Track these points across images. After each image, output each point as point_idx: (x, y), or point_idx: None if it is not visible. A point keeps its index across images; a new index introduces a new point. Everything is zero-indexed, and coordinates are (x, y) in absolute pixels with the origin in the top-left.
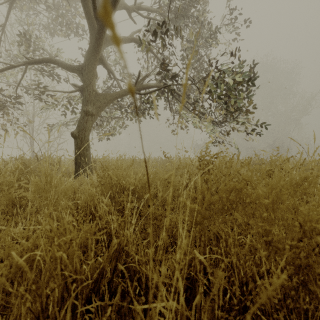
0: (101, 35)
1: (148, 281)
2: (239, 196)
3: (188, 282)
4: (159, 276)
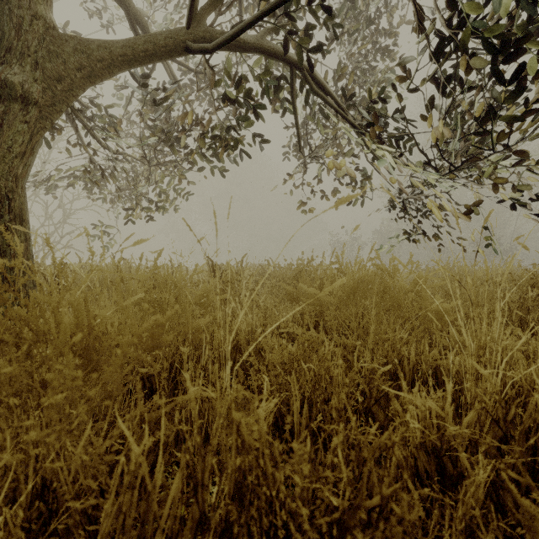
0: None
1: None
2: None
3: None
4: None
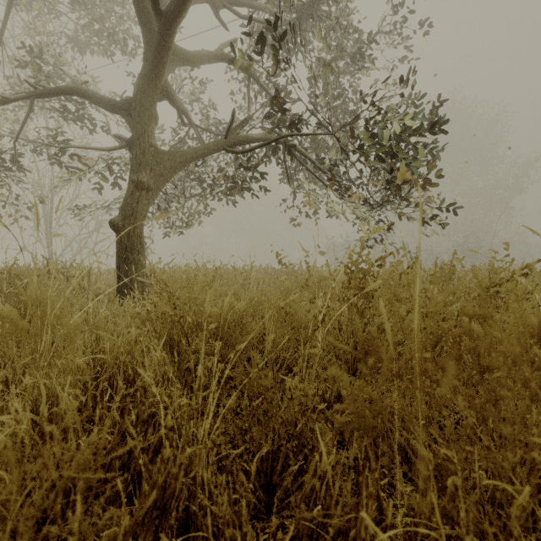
0: (163, 43)
1: None
2: (458, 355)
3: None
4: None
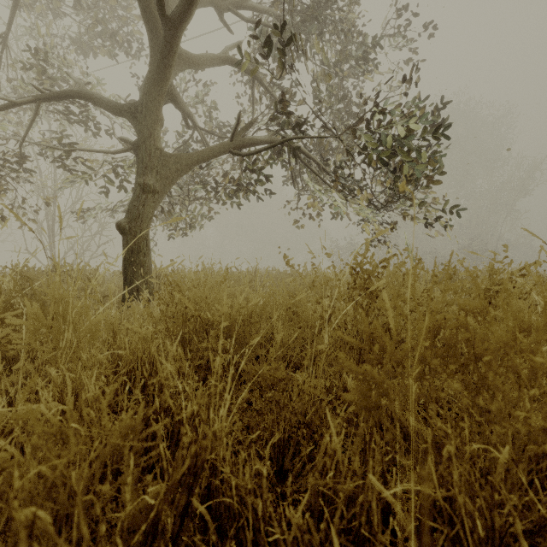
0: (169, 48)
1: (260, 538)
2: (455, 345)
3: (350, 541)
4: (285, 529)
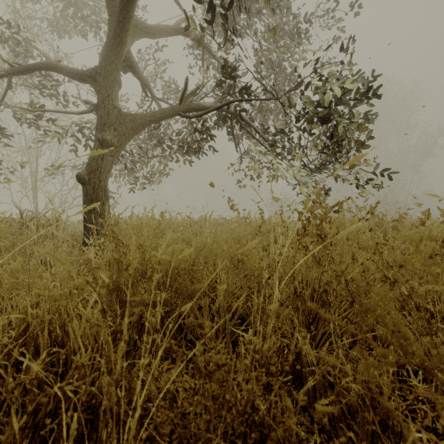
0: (124, 12)
1: None
2: None
3: None
4: None
